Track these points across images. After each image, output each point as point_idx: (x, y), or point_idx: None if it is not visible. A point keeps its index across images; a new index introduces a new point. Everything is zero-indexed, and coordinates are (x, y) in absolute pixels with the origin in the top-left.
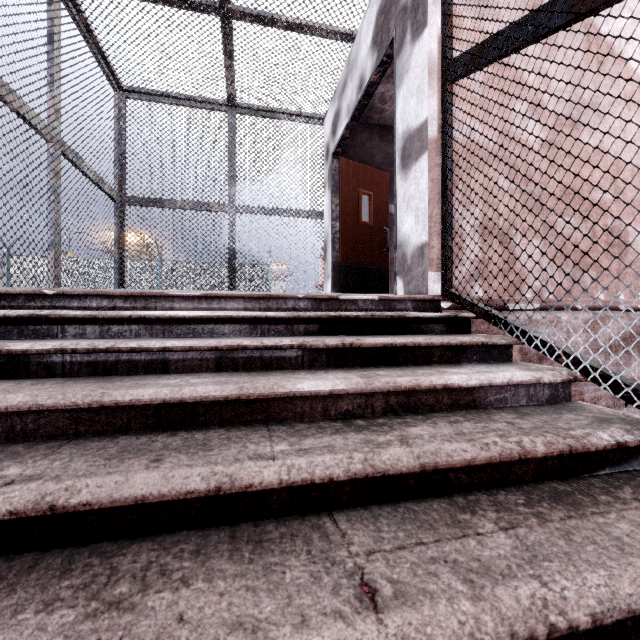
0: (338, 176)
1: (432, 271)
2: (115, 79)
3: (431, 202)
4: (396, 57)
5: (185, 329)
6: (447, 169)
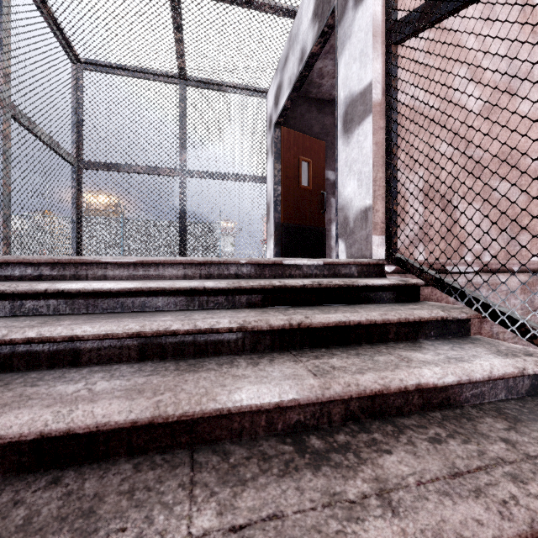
0: (280, 144)
1: (376, 235)
2: (72, 51)
3: (375, 165)
4: (338, 25)
5: (112, 303)
6: (392, 132)
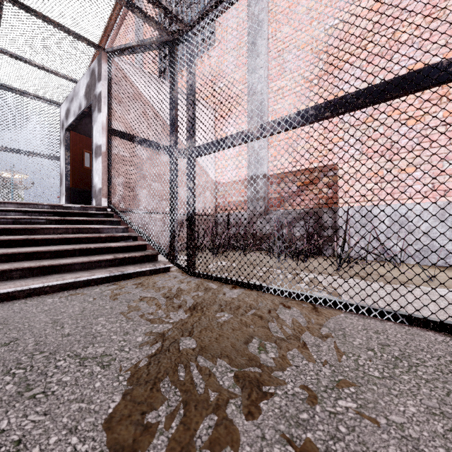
0: (70, 141)
1: (104, 198)
2: None
3: (103, 174)
4: (93, 112)
5: None
6: (109, 163)
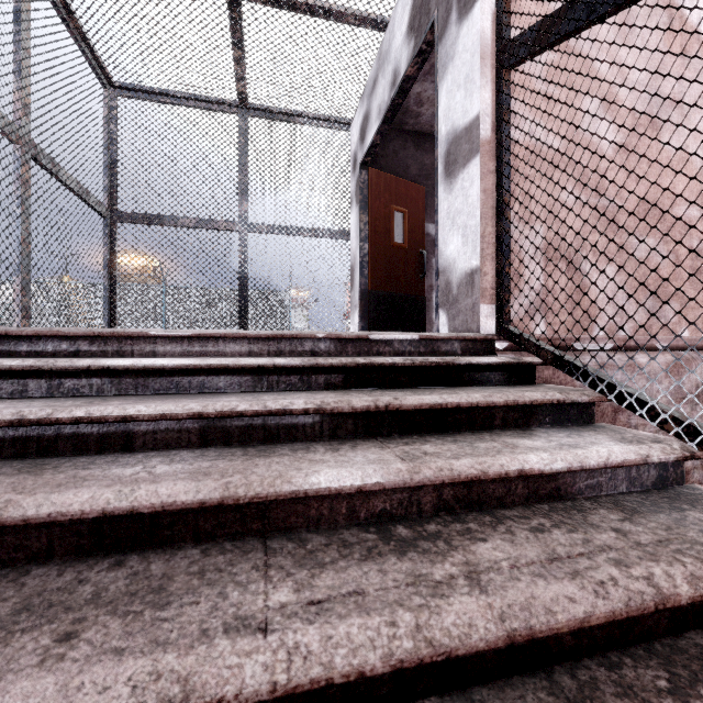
0: (367, 190)
1: (484, 303)
2: (104, 73)
3: (483, 218)
4: (438, 42)
5: (166, 383)
6: (503, 177)
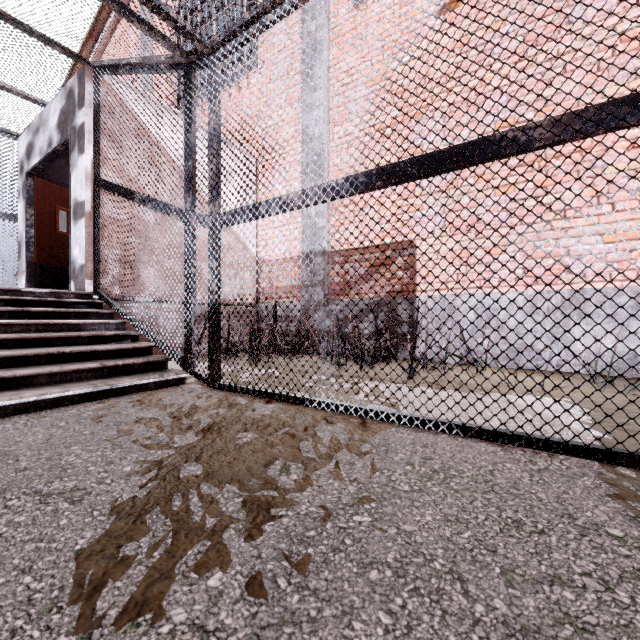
0: (33, 192)
1: (88, 279)
2: None
3: (87, 244)
4: (71, 152)
5: None
6: (96, 229)
